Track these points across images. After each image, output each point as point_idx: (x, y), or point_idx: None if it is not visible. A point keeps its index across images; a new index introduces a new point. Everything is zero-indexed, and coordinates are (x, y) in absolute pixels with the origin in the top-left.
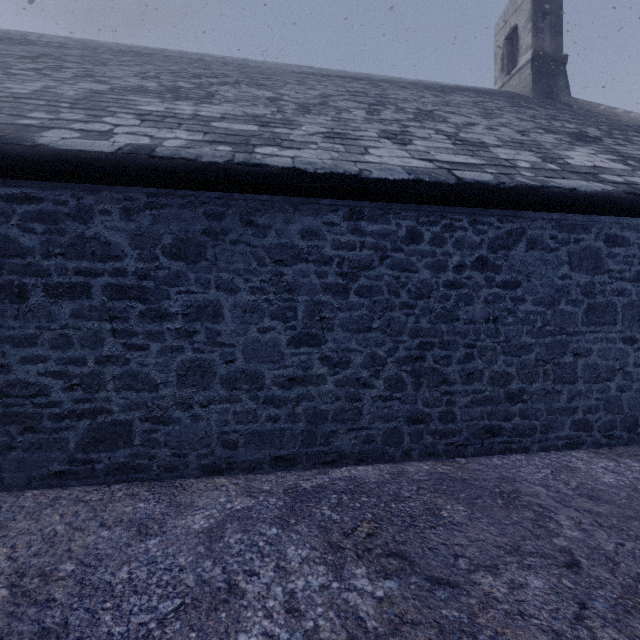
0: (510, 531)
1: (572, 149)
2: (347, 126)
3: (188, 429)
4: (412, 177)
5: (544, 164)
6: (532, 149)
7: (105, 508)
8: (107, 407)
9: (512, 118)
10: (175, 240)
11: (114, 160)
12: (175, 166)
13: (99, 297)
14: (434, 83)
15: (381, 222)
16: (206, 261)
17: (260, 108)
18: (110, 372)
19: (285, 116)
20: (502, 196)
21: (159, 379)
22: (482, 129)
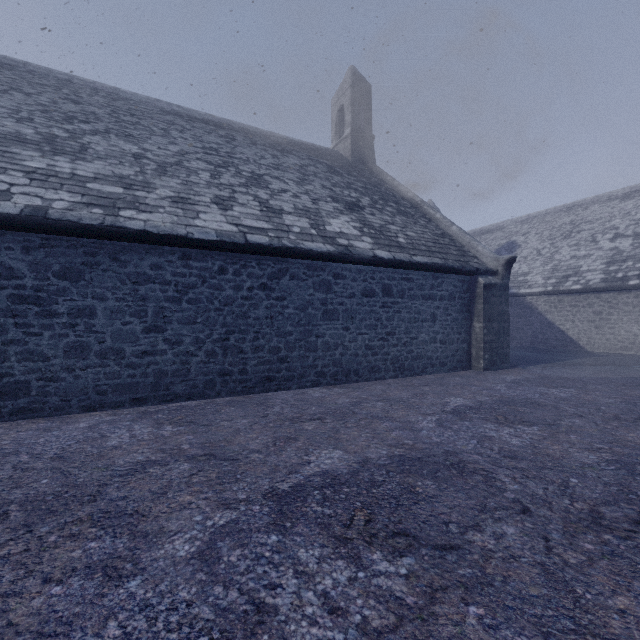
0: (249, 412)
1: (337, 217)
2: (191, 191)
3: (72, 384)
4: (219, 239)
5: (309, 230)
6: (311, 217)
7: (16, 427)
8: (11, 372)
9: (318, 185)
10: (62, 268)
11: (19, 219)
12: (64, 225)
13: (5, 302)
14: (283, 137)
15: (203, 262)
16: (85, 281)
17: (126, 167)
18: (13, 350)
19: (145, 178)
20: (272, 251)
21: (50, 354)
22: (289, 196)
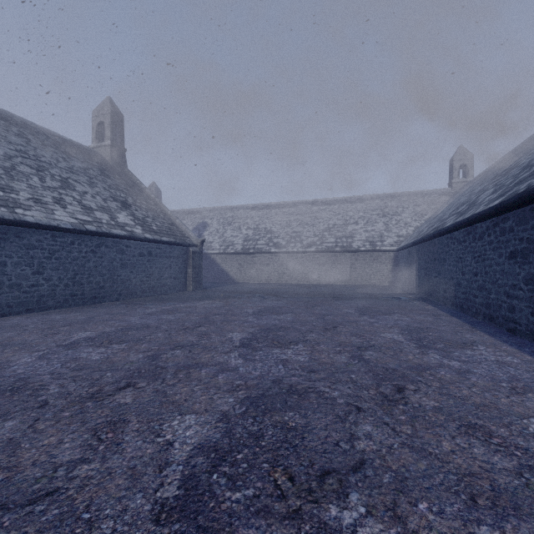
0: (101, 308)
1: (121, 213)
2: (38, 193)
3: None
4: (74, 228)
5: (111, 221)
6: (108, 212)
7: None
8: None
9: (101, 188)
10: None
11: None
12: None
13: None
14: (58, 135)
15: (63, 238)
16: (1, 248)
17: None
18: None
19: (6, 182)
20: (99, 234)
21: None
22: (90, 197)
